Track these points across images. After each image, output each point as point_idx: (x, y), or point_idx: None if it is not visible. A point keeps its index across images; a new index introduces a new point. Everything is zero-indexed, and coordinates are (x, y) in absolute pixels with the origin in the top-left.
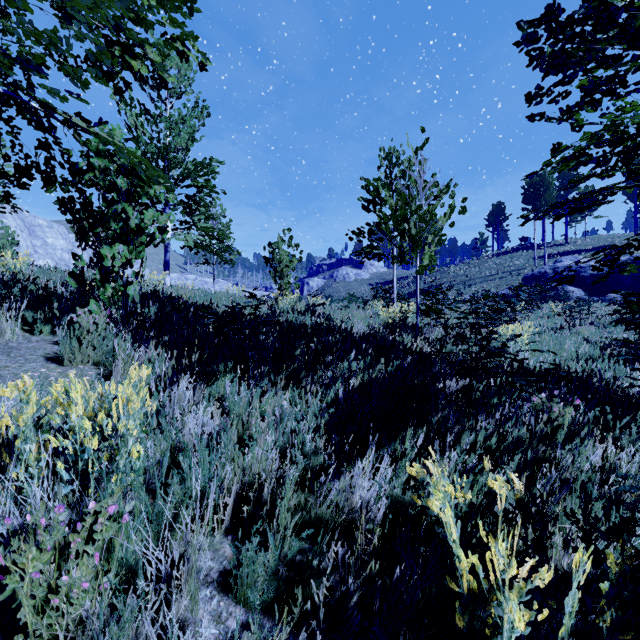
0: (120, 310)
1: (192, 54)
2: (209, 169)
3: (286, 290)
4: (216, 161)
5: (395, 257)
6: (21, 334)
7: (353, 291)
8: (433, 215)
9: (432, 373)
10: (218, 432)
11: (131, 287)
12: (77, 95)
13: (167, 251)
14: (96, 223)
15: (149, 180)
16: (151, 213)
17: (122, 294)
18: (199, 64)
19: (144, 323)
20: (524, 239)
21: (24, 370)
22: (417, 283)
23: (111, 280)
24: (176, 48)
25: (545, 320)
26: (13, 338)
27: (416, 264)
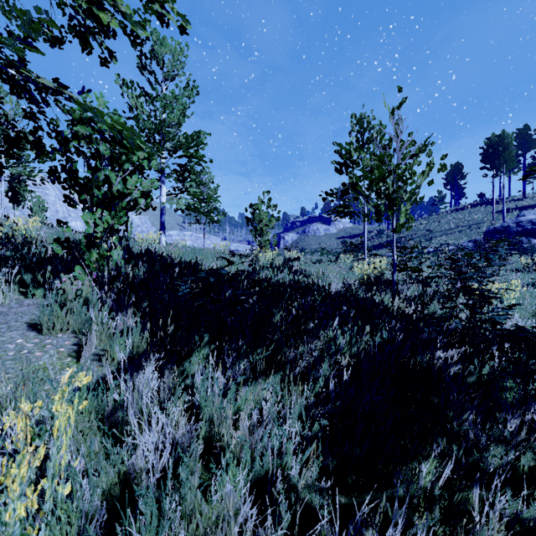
0: (111, 271)
1: (171, 16)
2: (198, 140)
3: (265, 247)
4: (204, 133)
5: (366, 215)
6: (16, 297)
7: (323, 244)
8: (412, 173)
9: (420, 340)
10: (183, 441)
11: (114, 252)
12: (31, 45)
13: (162, 214)
14: (80, 190)
15: (131, 146)
16: (133, 179)
17: (107, 258)
18: (179, 28)
19: (133, 283)
20: (482, 195)
21: (1, 341)
22: (393, 241)
23: (97, 245)
24: (156, 12)
25: (516, 273)
26: (5, 302)
27: (392, 222)
